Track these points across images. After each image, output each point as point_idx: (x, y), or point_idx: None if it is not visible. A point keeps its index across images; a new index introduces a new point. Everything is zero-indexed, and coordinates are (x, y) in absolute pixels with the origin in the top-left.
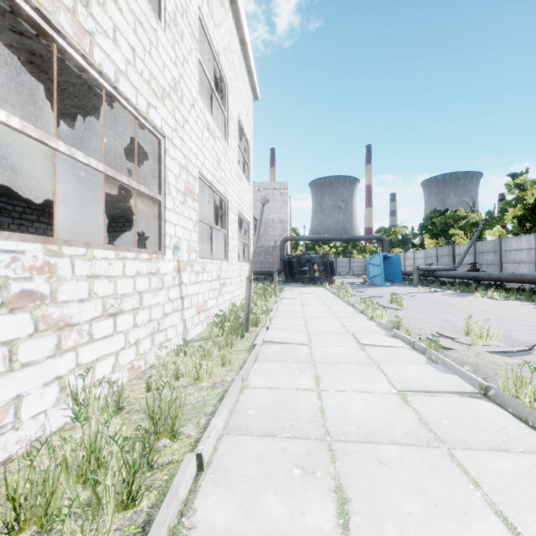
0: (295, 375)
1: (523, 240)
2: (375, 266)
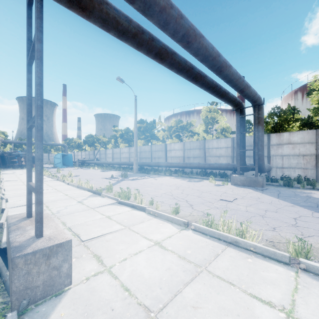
0: (17, 183)
1: (110, 150)
2: (58, 159)
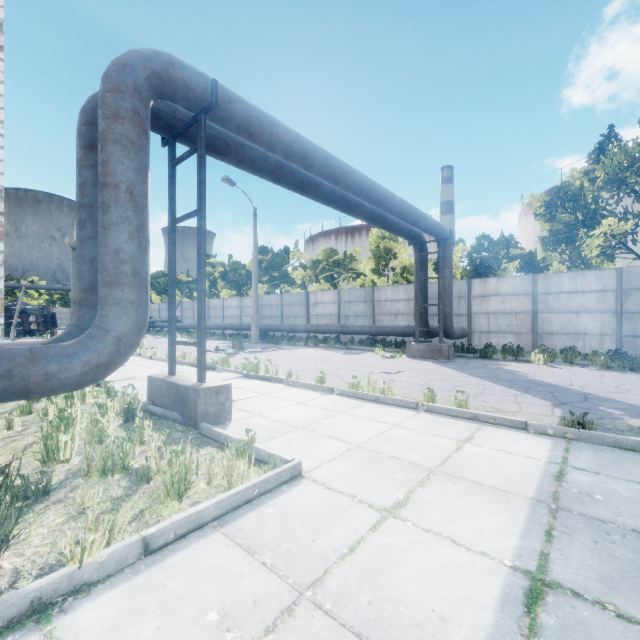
0: None
1: None
2: None
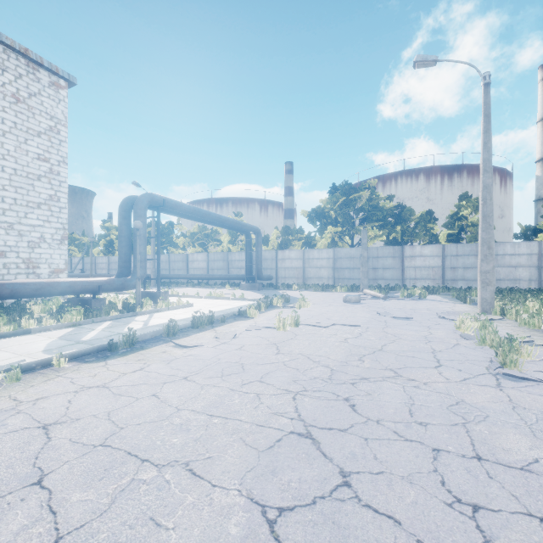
0: None
1: (104, 259)
2: None
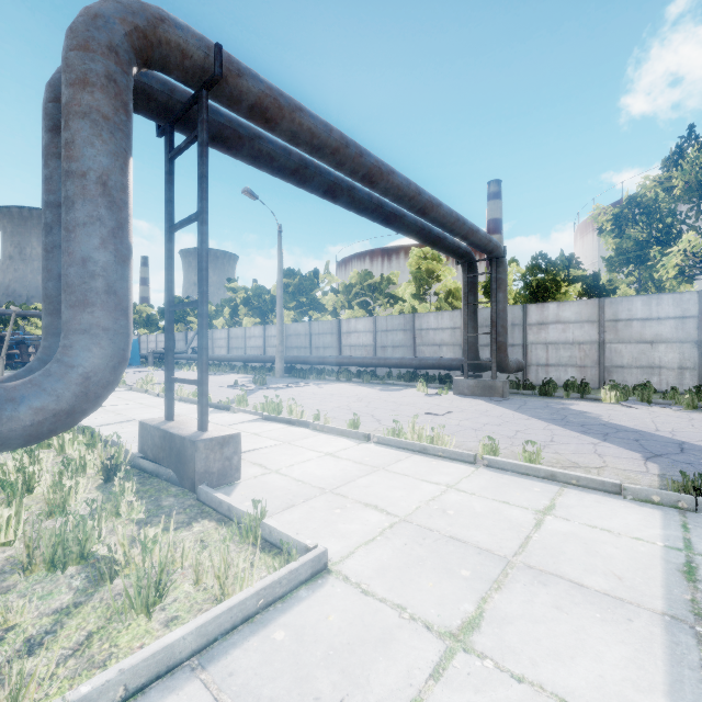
0: None
1: (223, 332)
2: None
